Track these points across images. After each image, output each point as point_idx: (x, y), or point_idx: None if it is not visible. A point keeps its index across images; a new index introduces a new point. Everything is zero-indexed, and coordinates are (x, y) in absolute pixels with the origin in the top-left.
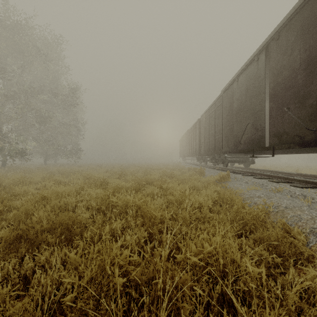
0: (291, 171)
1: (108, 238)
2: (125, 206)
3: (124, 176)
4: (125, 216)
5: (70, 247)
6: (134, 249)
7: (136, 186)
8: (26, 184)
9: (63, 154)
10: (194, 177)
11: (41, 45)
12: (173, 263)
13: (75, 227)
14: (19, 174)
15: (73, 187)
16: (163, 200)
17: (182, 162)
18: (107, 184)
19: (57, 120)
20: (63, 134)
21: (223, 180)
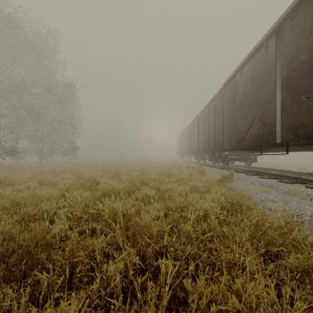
0: (294, 169)
1: (83, 267)
2: (113, 215)
3: (119, 175)
4: (113, 227)
5: (23, 287)
6: (118, 287)
7: (130, 187)
8: (7, 185)
9: (59, 152)
10: (194, 176)
11: (34, 39)
12: (175, 309)
13: (39, 250)
14: (7, 173)
15: (60, 188)
16: (160, 205)
17: (179, 160)
18: (98, 185)
19: (52, 117)
20: (58, 131)
21: (226, 179)
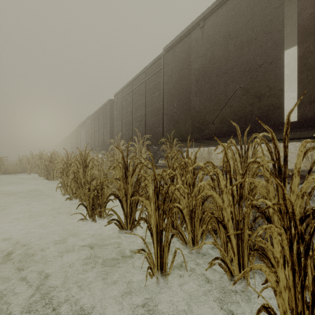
0: None
1: None
2: None
3: None
4: None
5: None
6: None
7: None
8: None
9: None
10: None
11: None
12: None
13: None
14: None
15: None
16: None
17: None
18: None
19: None
20: None
21: None
